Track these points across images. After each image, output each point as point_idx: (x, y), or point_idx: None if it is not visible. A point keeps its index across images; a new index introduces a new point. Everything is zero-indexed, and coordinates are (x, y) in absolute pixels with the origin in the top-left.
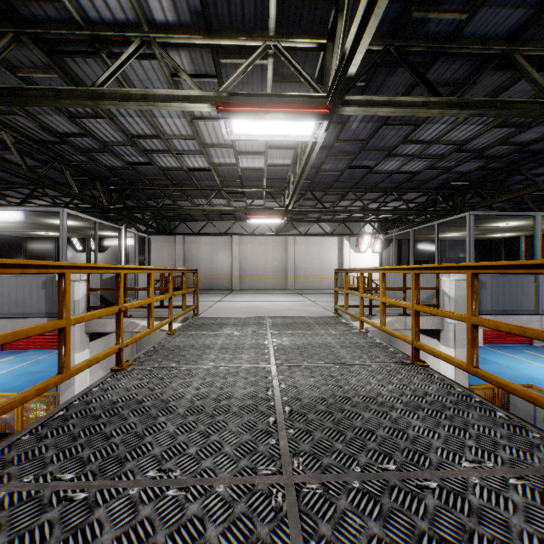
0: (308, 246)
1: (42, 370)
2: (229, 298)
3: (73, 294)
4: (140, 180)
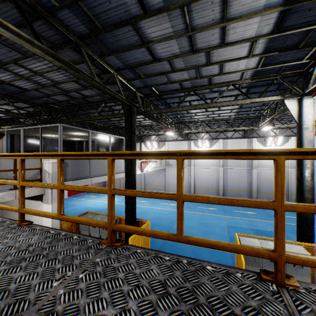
0: None
1: None
2: None
3: None
4: None
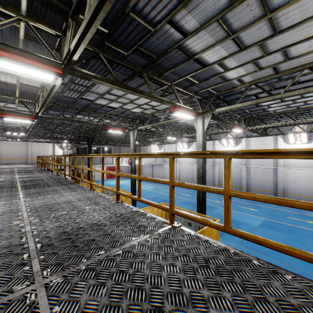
0: (39, 146)
1: None
2: None
3: None
4: None
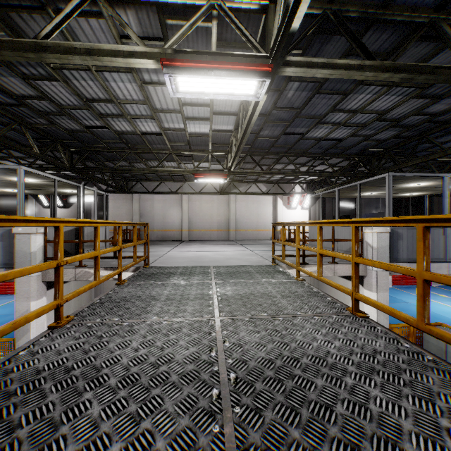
0: (248, 203)
1: (10, 313)
2: (178, 248)
3: (30, 246)
4: (98, 143)
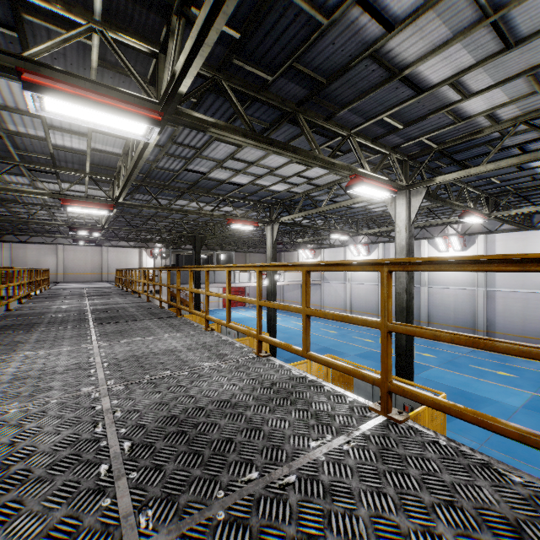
0: (118, 253)
1: None
2: (60, 285)
3: None
4: None
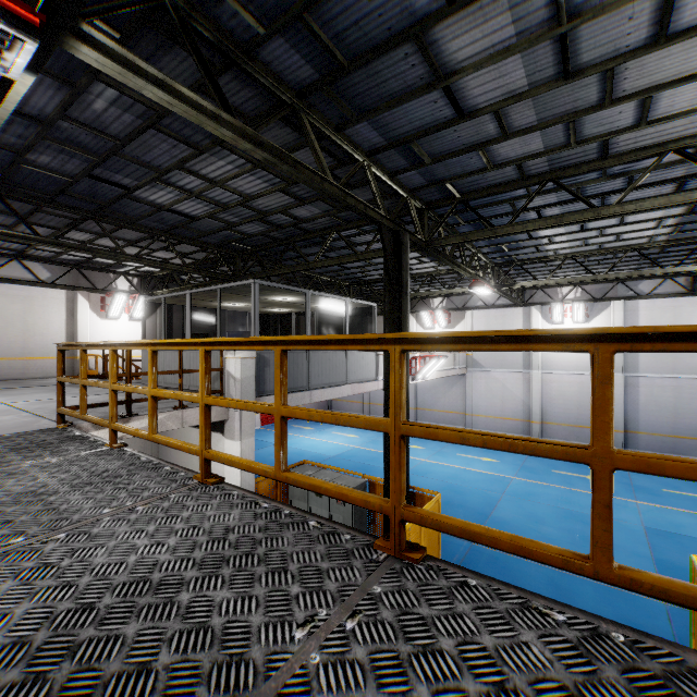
0: None
1: None
2: None
3: None
4: None
